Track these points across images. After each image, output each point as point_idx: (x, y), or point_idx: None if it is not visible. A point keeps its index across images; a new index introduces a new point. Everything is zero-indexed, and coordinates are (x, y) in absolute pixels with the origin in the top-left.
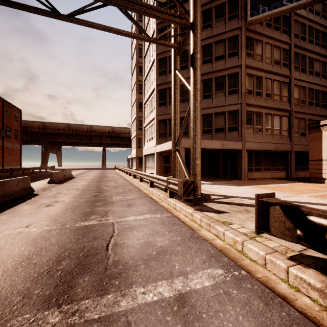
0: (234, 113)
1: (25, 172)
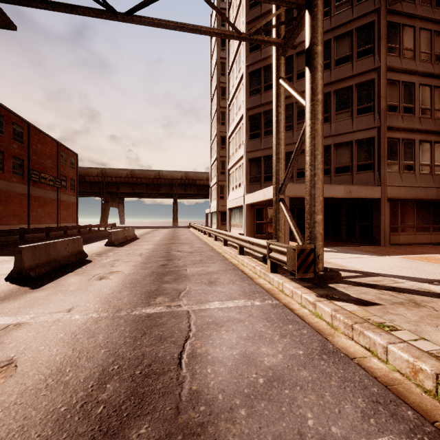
0: (366, 143)
1: (81, 231)
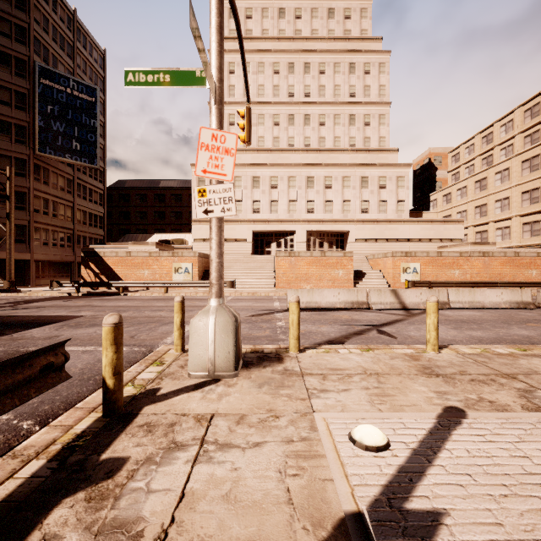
0: (22, 227)
1: None
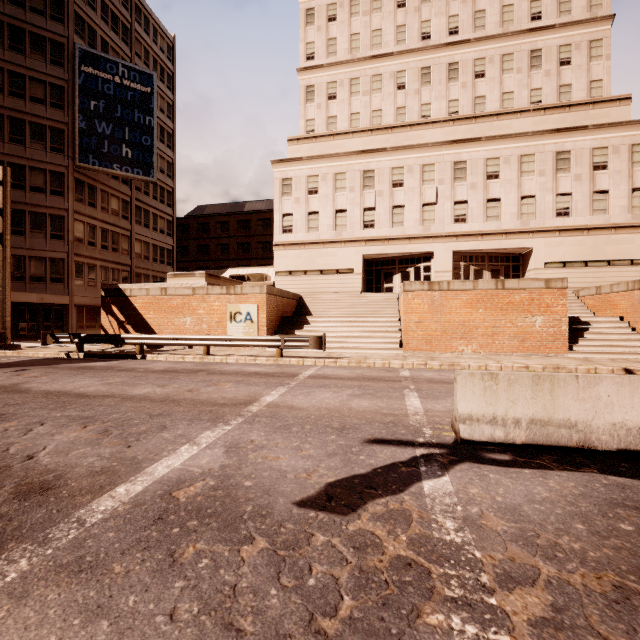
0: (59, 262)
1: None
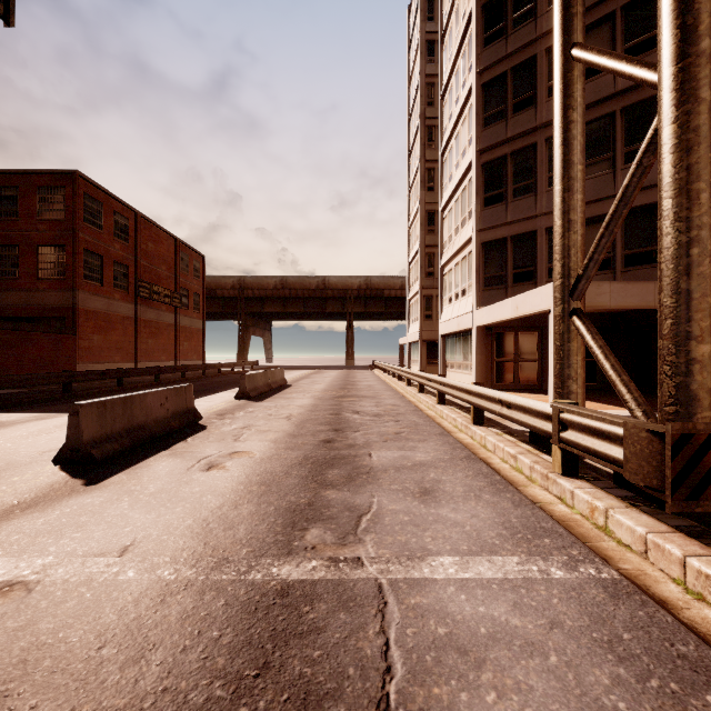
0: None
1: (207, 373)
